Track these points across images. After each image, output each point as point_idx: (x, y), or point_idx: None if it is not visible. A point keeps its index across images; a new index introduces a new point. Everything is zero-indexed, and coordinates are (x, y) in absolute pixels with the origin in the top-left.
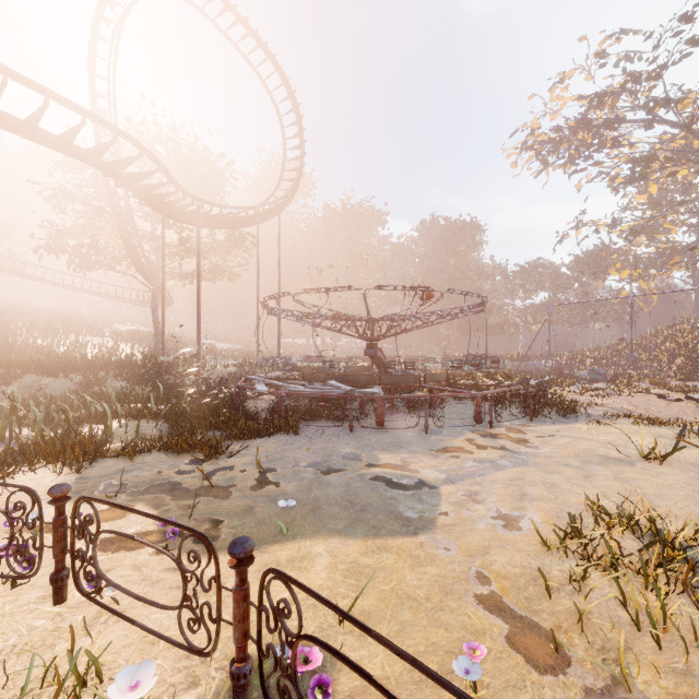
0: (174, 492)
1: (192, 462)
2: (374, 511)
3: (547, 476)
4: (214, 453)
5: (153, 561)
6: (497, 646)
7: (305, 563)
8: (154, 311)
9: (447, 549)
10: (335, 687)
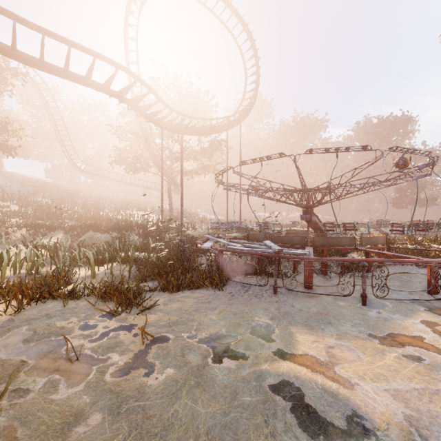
0: (45, 356)
1: (107, 313)
2: None
3: None
4: (127, 307)
5: None
6: None
7: None
8: (169, 195)
9: None
10: None
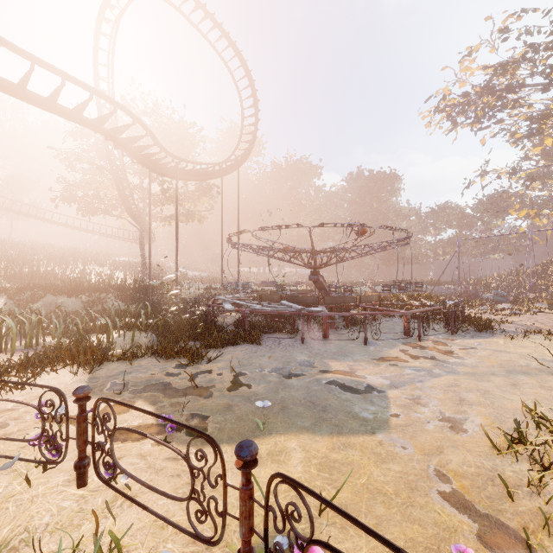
0: (166, 390)
1: (178, 366)
2: (333, 411)
3: (479, 384)
4: (195, 359)
5: (155, 451)
6: (471, 544)
7: (282, 456)
8: (141, 246)
9: (404, 448)
10: None
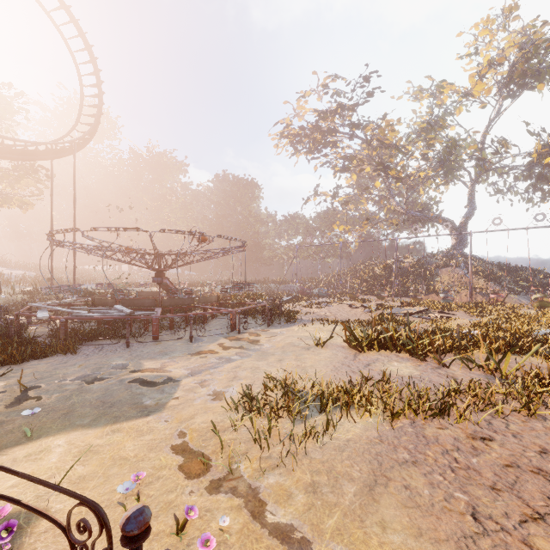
0: None
1: None
2: (121, 406)
3: (257, 363)
4: None
5: None
6: (171, 472)
7: (41, 455)
8: None
9: (166, 422)
10: (34, 530)
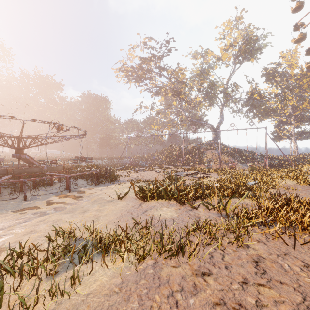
0: None
1: None
2: None
3: (63, 215)
4: None
5: None
6: None
7: None
8: None
9: None
10: None
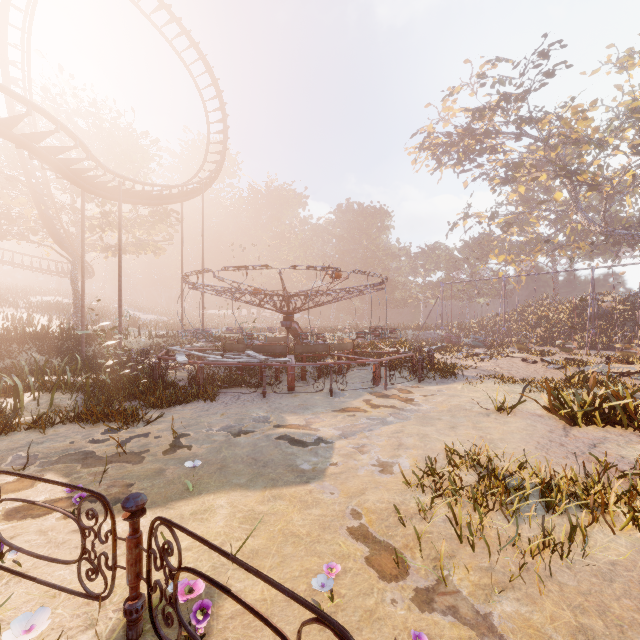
0: (86, 460)
1: (107, 431)
2: (274, 466)
3: (422, 429)
4: (130, 422)
5: (60, 525)
6: (357, 565)
7: (207, 514)
8: (74, 283)
9: (331, 494)
10: (220, 612)
